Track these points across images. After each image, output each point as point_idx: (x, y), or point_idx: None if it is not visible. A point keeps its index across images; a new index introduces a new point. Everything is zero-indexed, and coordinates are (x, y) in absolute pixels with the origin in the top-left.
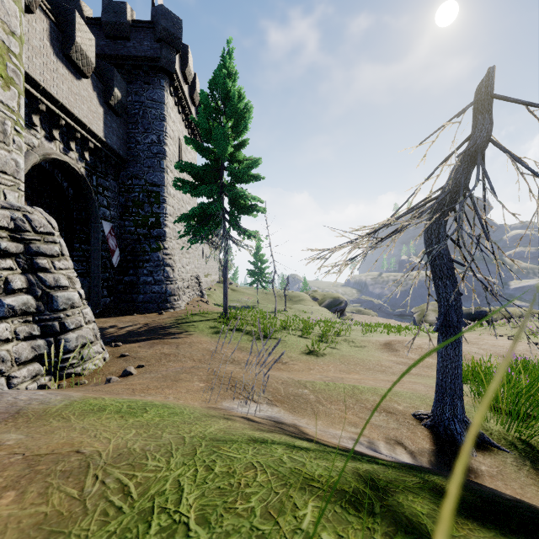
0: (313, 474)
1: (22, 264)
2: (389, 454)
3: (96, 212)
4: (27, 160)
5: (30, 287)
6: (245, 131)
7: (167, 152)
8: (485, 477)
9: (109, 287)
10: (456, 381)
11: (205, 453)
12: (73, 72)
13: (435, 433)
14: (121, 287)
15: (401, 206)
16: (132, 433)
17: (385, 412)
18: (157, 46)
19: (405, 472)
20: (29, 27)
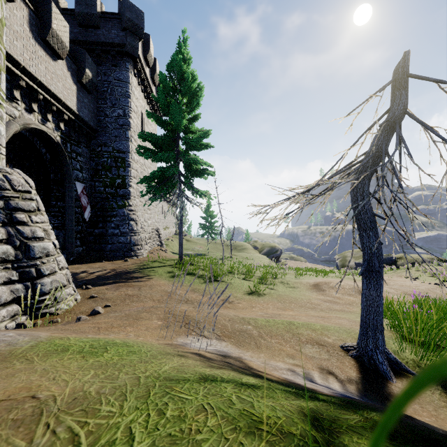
0: (261, 416)
1: (2, 218)
2: (323, 383)
3: (70, 174)
4: (9, 129)
5: (10, 238)
6: (197, 107)
7: (131, 124)
8: None
9: (82, 238)
10: (377, 317)
11: (158, 395)
12: (50, 54)
13: (360, 362)
14: (92, 238)
15: (331, 168)
16: (90, 374)
17: (317, 344)
18: (122, 34)
19: (345, 408)
20: (11, 14)
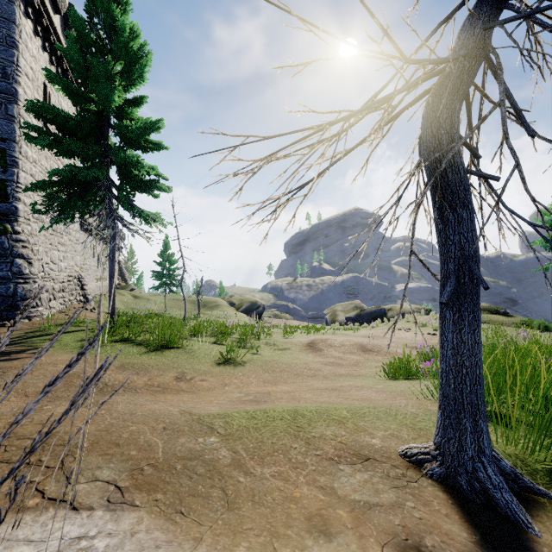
0: None
1: None
2: None
3: None
4: None
5: None
6: (141, 82)
7: (19, 94)
8: None
9: None
10: (478, 387)
11: None
12: None
13: (454, 490)
14: None
15: (383, 87)
16: None
17: (359, 459)
18: None
19: None
20: None
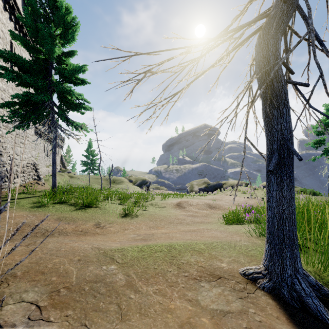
0: None
1: None
2: None
3: None
4: None
5: None
6: (73, 41)
7: None
8: None
9: None
10: (293, 227)
11: None
12: None
13: (279, 298)
14: None
15: (229, 26)
16: None
17: (214, 278)
18: None
19: None
20: None
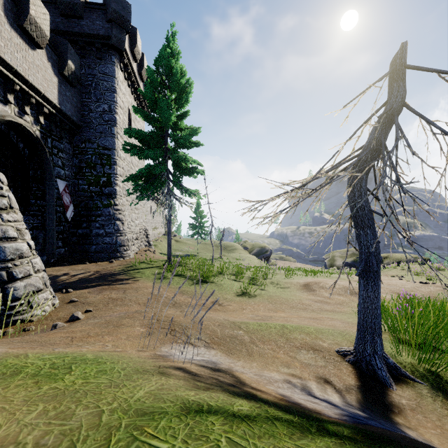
0: None
1: None
2: (322, 396)
3: (51, 171)
4: None
5: None
6: (186, 104)
7: (117, 119)
8: (407, 410)
9: (64, 239)
10: (375, 320)
11: (121, 443)
12: (28, 43)
13: (358, 368)
14: (75, 239)
15: (326, 163)
16: (37, 410)
17: (312, 349)
18: (108, 26)
19: (364, 447)
20: None
